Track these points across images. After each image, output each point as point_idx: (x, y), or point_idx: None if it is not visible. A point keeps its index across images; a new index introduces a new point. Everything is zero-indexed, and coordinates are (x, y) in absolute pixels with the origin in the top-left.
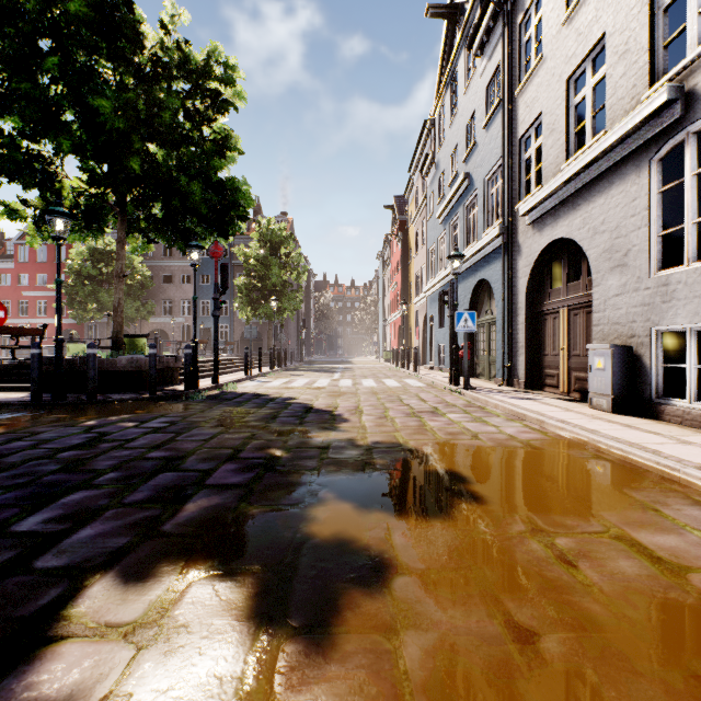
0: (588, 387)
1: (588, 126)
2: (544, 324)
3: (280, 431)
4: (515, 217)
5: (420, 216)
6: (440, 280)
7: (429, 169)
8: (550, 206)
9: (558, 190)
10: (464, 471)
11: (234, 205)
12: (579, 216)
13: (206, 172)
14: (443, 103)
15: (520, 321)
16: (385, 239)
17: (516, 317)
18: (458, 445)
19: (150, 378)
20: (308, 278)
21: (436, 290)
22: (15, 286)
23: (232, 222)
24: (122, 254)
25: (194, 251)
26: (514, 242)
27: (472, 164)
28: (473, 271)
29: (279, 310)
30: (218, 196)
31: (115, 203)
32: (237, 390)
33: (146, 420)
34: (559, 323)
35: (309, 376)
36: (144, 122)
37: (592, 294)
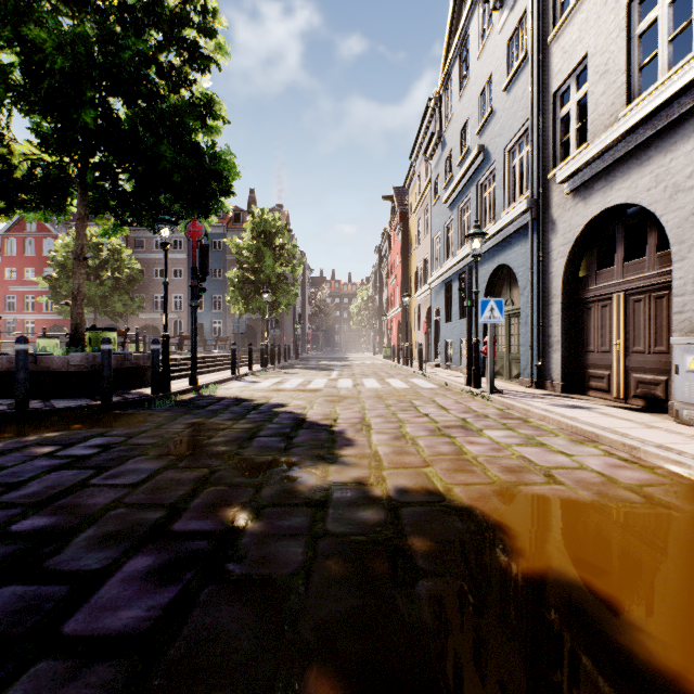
0: (674, 394)
1: (662, 55)
2: (588, 314)
3: (255, 463)
4: (547, 188)
5: (422, 204)
6: (448, 270)
7: (434, 150)
8: (602, 166)
9: (615, 143)
10: (593, 579)
11: (215, 176)
12: (649, 172)
13: (179, 132)
14: (450, 76)
15: (555, 311)
16: (383, 233)
17: (549, 306)
18: (535, 497)
19: (103, 380)
20: (304, 273)
21: (442, 281)
22: (2, 280)
23: (214, 197)
24: (82, 233)
25: (164, 227)
26: (545, 218)
27: (488, 136)
28: (490, 256)
29: (274, 304)
30: (193, 161)
31: (73, 172)
32: (217, 393)
33: (73, 441)
34: (610, 312)
35: (304, 375)
36: (96, 62)
37: (665, 273)
